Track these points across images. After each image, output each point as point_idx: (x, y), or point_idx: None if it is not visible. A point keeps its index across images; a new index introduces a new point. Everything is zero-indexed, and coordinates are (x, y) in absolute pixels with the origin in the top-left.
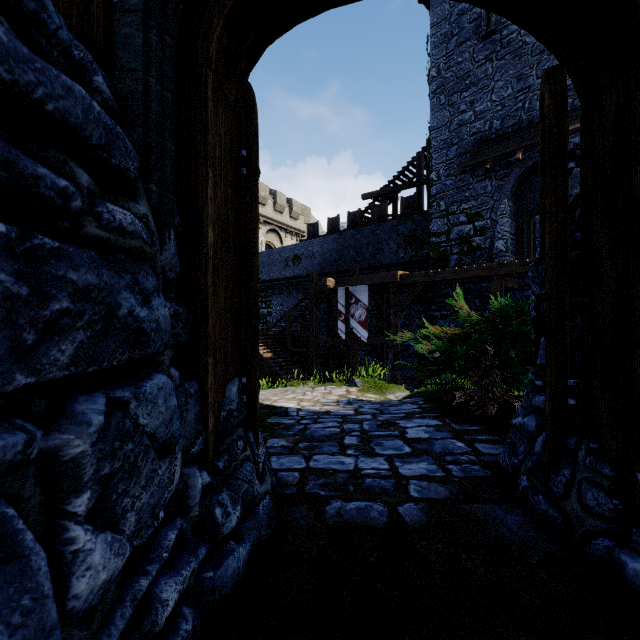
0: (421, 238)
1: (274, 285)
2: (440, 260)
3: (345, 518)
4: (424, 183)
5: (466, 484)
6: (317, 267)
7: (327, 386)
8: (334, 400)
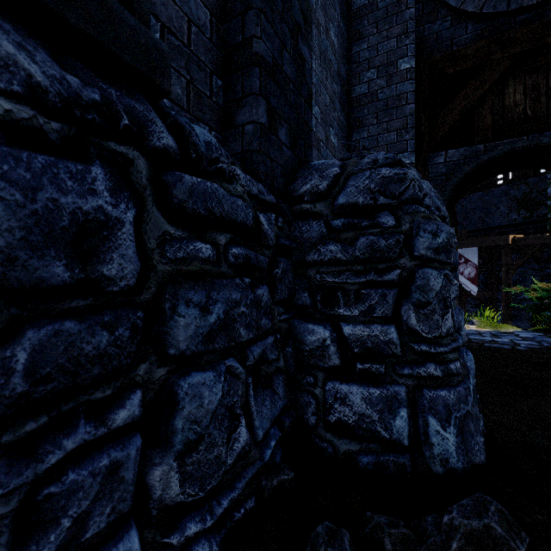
0: (537, 200)
1: None
2: None
3: (493, 346)
4: None
5: (550, 347)
6: None
7: None
8: None
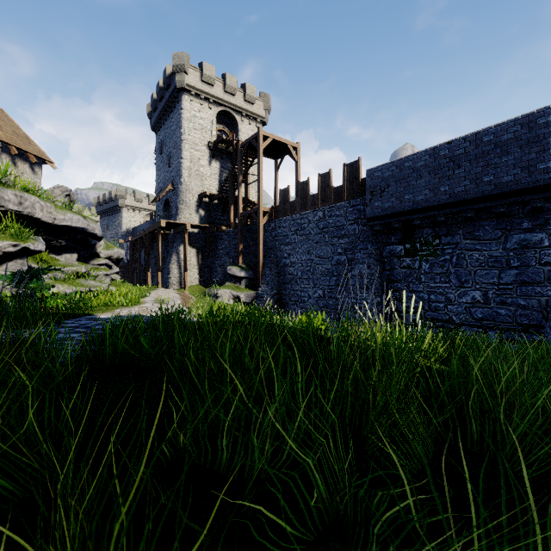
0: None
1: None
2: None
3: None
4: None
5: None
6: None
7: None
8: None
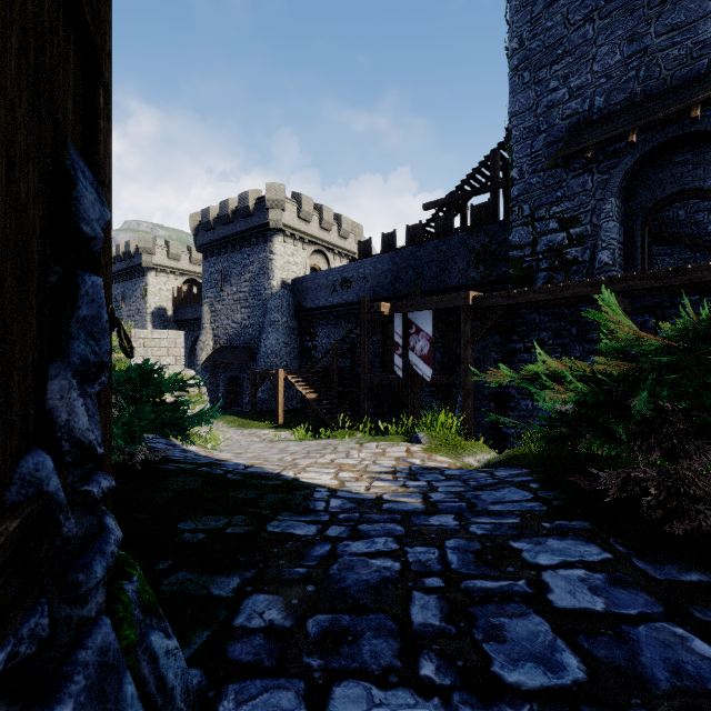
0: (497, 253)
1: (320, 314)
2: (523, 279)
3: None
4: (500, 187)
5: None
6: (369, 292)
7: (380, 442)
8: (389, 468)
